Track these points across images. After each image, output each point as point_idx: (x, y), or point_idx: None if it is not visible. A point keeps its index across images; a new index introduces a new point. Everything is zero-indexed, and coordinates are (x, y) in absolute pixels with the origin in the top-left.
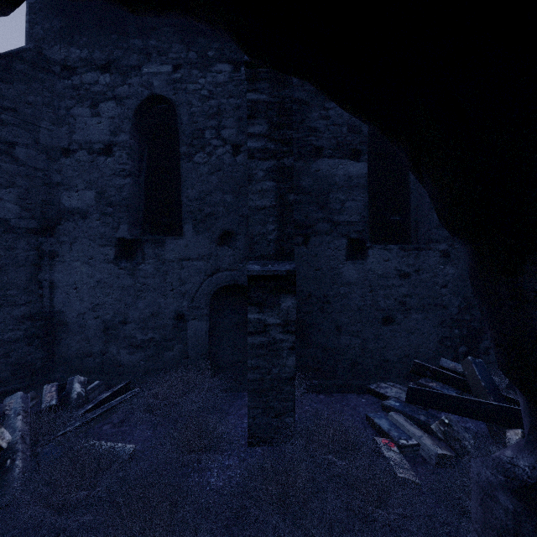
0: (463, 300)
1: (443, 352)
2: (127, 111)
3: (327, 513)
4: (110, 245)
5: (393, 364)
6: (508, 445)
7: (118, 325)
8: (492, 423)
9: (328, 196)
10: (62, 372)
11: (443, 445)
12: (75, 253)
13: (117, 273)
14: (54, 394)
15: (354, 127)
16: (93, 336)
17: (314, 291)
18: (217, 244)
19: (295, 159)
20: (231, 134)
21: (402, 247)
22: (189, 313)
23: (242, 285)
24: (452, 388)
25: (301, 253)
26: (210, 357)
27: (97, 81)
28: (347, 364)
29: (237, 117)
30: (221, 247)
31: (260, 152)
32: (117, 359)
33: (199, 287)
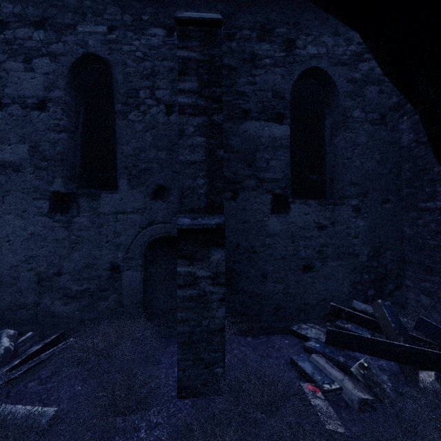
0: (371, 249)
1: (355, 295)
2: (62, 67)
3: None
4: (44, 198)
5: (312, 307)
6: (421, 386)
7: (53, 277)
8: (405, 364)
9: (255, 155)
10: None
11: (362, 386)
12: (7, 206)
13: (52, 226)
14: None
15: (278, 93)
16: (26, 288)
17: (242, 242)
18: (151, 198)
19: (225, 120)
20: (164, 95)
21: (320, 202)
22: (124, 264)
23: (175, 237)
24: (365, 328)
25: (230, 207)
26: (144, 306)
27: (31, 37)
28: (272, 308)
29: (170, 78)
30: (155, 201)
31: (191, 108)
32: (51, 310)
33: (133, 239)
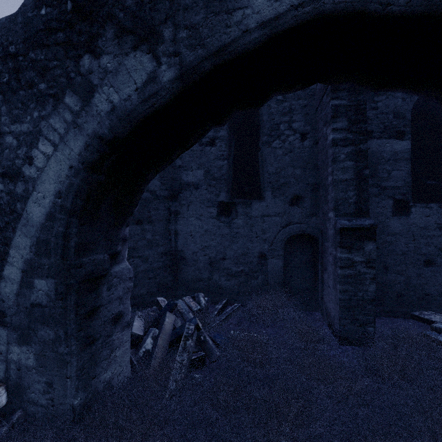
0: None
1: None
2: None
3: (440, 382)
4: (213, 206)
5: (433, 297)
6: None
7: (219, 261)
8: None
9: (377, 168)
10: (182, 291)
11: None
12: (190, 212)
13: (219, 225)
14: (195, 303)
15: (399, 114)
16: (202, 268)
17: None
18: (289, 205)
19: None
20: (299, 126)
21: (441, 205)
22: (268, 253)
23: (308, 234)
24: None
25: None
26: (284, 285)
27: None
28: (393, 295)
29: (304, 113)
30: (292, 207)
31: (342, 141)
32: (218, 283)
33: (276, 235)
